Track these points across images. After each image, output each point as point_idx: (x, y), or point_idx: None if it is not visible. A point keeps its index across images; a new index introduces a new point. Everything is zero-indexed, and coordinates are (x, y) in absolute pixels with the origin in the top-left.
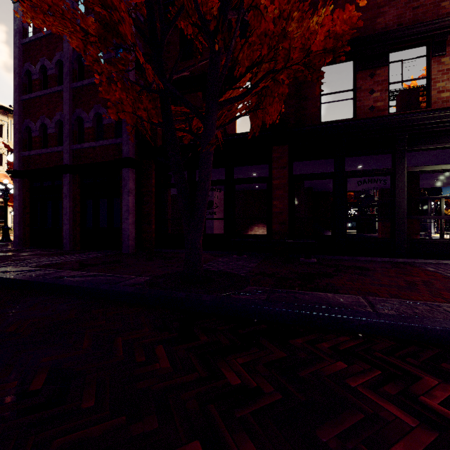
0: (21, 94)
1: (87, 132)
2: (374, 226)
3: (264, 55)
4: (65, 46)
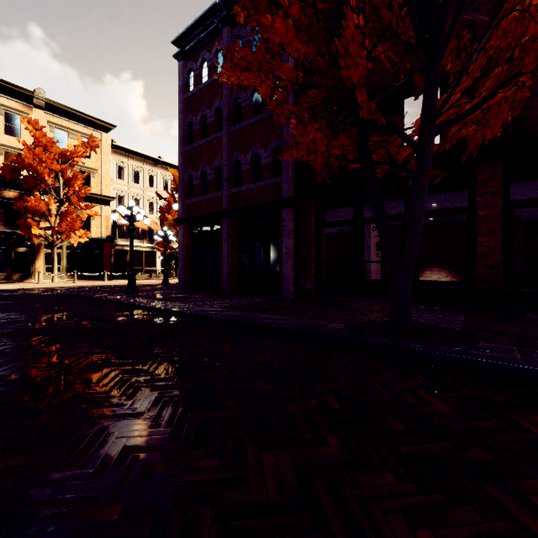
0: (184, 146)
1: (244, 175)
2: None
3: (499, 58)
4: (223, 92)
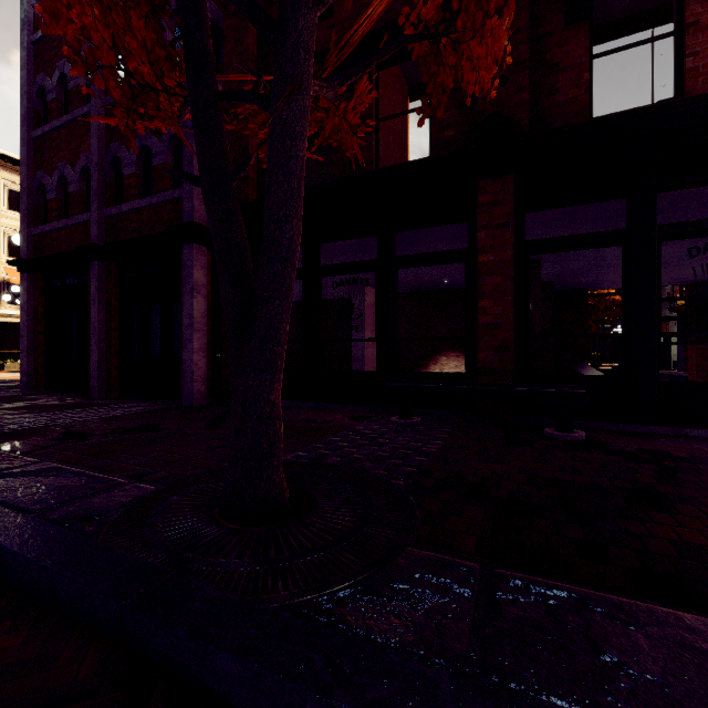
0: (32, 129)
1: (128, 184)
2: (668, 355)
3: None
4: None
